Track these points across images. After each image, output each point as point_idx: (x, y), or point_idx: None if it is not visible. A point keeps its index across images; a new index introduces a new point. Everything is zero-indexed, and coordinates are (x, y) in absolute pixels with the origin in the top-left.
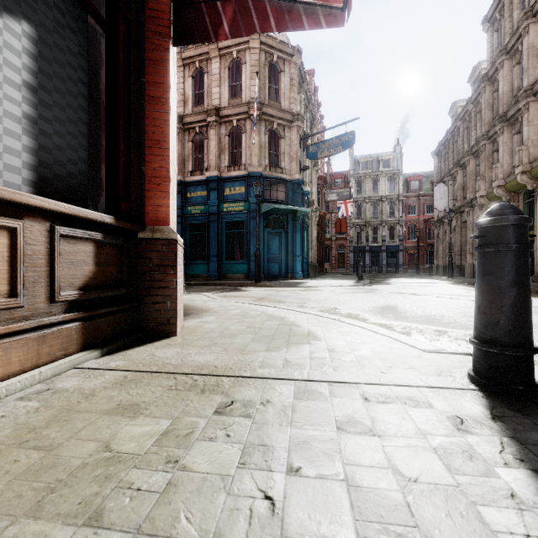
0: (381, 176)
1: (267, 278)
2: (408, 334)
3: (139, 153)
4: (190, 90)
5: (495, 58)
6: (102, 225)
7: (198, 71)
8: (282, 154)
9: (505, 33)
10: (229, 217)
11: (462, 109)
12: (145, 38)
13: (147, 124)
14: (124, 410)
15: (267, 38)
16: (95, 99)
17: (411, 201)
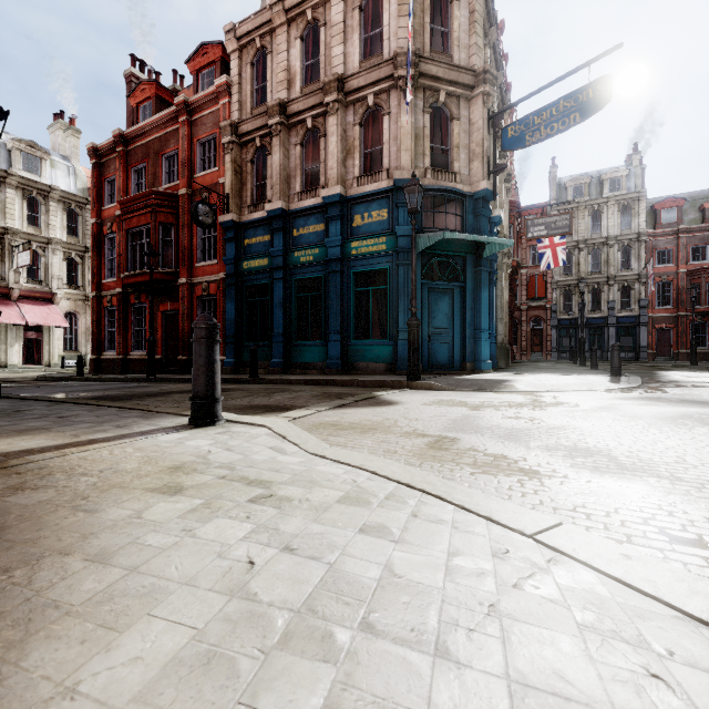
0: (606, 204)
1: (428, 371)
2: None
3: None
4: (298, 60)
5: None
6: None
7: (311, 27)
8: (455, 147)
9: None
10: (360, 264)
11: None
12: None
13: None
14: None
15: None
16: None
17: (662, 242)
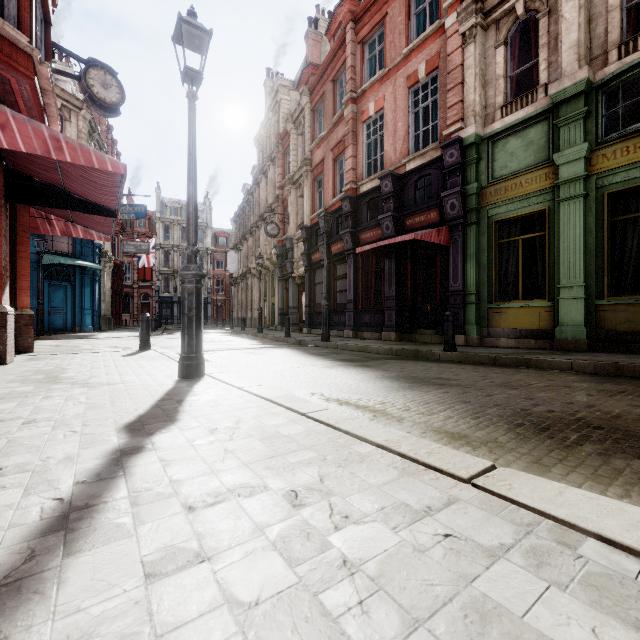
0: None
1: (49, 332)
2: None
3: (15, 279)
4: None
5: (258, 173)
6: None
7: None
8: None
9: (264, 158)
10: None
11: (246, 195)
12: (17, 233)
13: (18, 268)
14: (50, 356)
15: None
16: None
17: (219, 256)
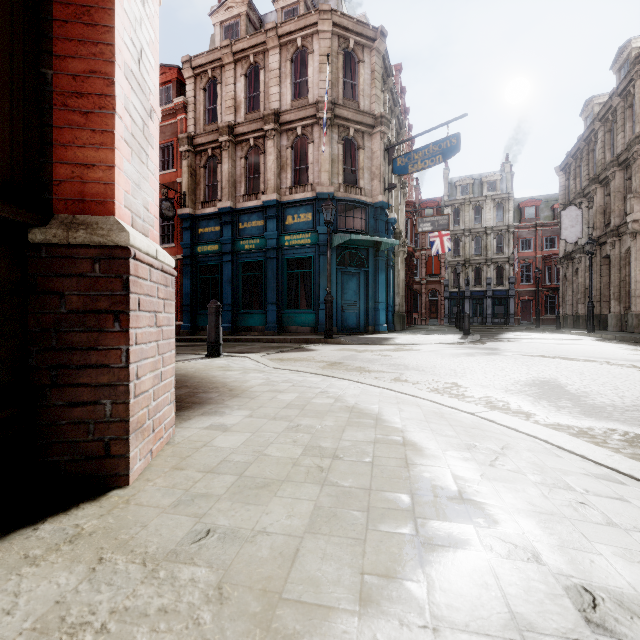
0: (485, 202)
1: (341, 332)
2: None
3: (37, 34)
4: (242, 92)
5: None
6: None
7: (253, 67)
8: (361, 169)
9: None
10: (291, 253)
11: (603, 106)
12: None
13: None
14: None
15: (341, 17)
16: None
17: (525, 233)
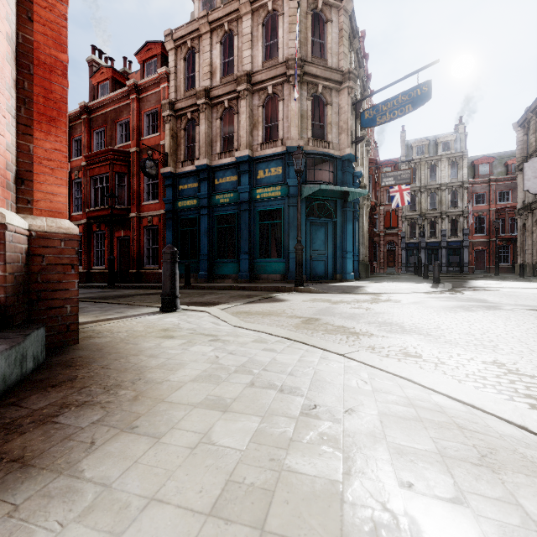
0: (440, 160)
1: (310, 280)
2: None
3: None
4: (218, 58)
5: None
6: None
7: (228, 35)
8: (329, 124)
9: None
10: (262, 205)
11: None
12: None
13: None
14: None
15: None
16: None
17: (479, 188)
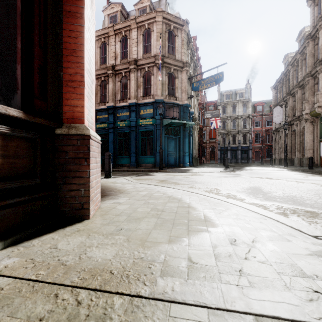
0: (237, 103)
1: (167, 167)
2: (285, 215)
3: (57, 60)
4: (119, 49)
5: (316, 22)
6: (10, 119)
7: (124, 37)
8: (176, 88)
9: None
10: (143, 128)
11: (292, 58)
12: None
13: (64, 36)
14: None
15: (167, 14)
16: (14, 8)
17: (257, 118)
